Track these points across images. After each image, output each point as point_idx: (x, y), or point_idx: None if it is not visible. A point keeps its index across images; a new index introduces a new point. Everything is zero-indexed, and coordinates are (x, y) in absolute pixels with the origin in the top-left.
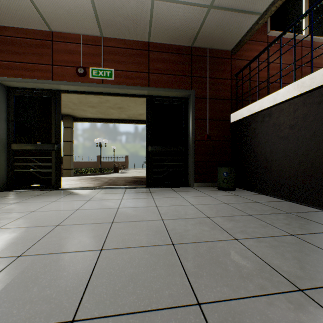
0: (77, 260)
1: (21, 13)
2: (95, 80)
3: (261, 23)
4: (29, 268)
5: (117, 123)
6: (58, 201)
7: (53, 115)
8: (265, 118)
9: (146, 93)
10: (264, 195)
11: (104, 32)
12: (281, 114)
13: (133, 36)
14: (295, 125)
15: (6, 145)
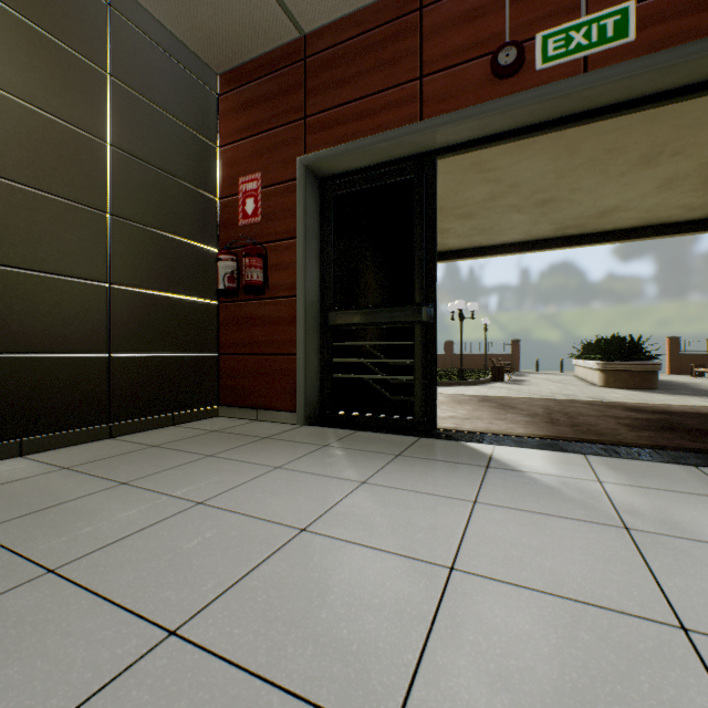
0: None
1: None
2: (555, 72)
3: None
4: None
5: (518, 253)
6: (489, 502)
7: (416, 225)
8: None
9: None
10: None
11: None
12: None
13: None
14: None
15: (319, 316)
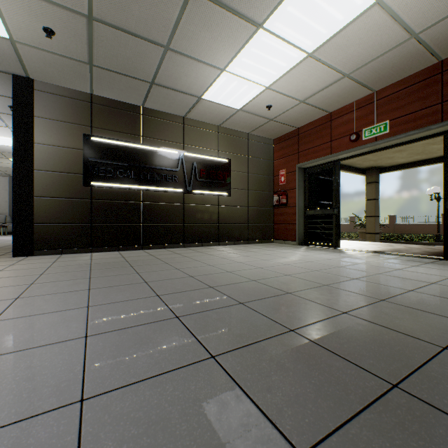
0: (302, 269)
1: (308, 115)
2: (367, 140)
3: None
4: (286, 267)
5: None
6: (325, 254)
7: (333, 183)
8: None
9: (439, 130)
10: None
11: (374, 88)
12: None
13: (411, 70)
14: None
15: (303, 212)
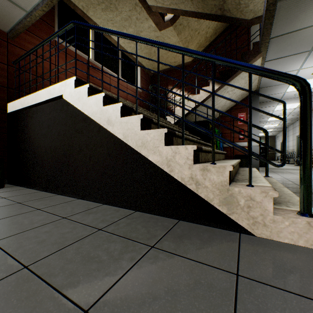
0: None
1: None
2: None
3: (30, 22)
4: None
5: None
6: None
7: None
8: (34, 115)
9: None
10: (30, 188)
11: None
12: (43, 113)
13: None
14: (50, 125)
15: None
